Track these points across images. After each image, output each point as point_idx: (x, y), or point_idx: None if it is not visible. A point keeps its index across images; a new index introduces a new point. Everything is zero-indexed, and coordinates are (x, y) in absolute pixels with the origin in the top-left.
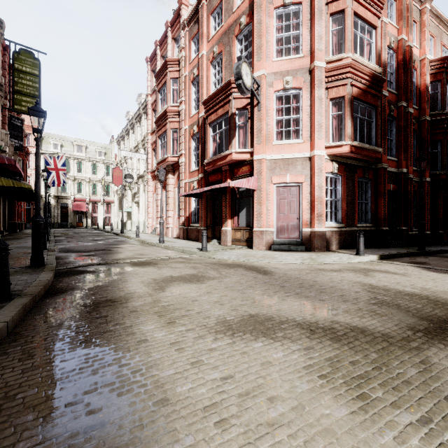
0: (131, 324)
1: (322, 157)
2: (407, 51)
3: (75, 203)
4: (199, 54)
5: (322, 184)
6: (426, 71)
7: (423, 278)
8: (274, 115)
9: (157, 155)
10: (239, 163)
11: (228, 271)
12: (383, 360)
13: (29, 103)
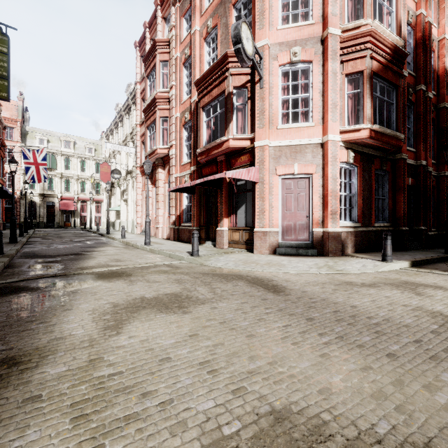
0: None
1: (337, 142)
2: (426, 28)
3: (62, 201)
4: (192, 31)
5: (337, 175)
6: (445, 53)
7: None
8: (278, 93)
9: (146, 148)
10: (237, 152)
11: (225, 287)
12: None
13: None
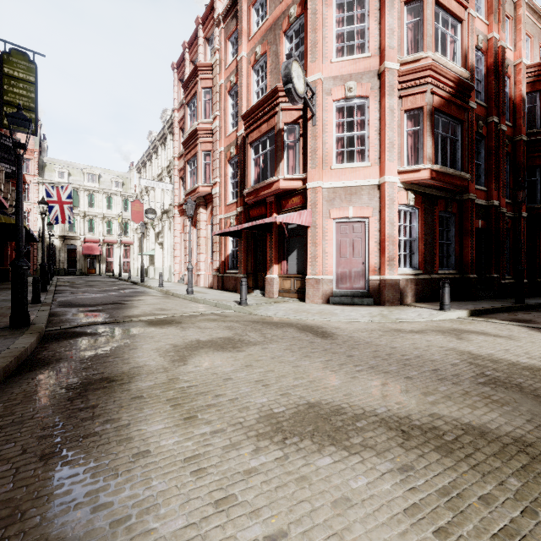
0: (130, 421)
1: (394, 184)
2: (498, 53)
3: (85, 245)
4: (238, 57)
5: (394, 219)
6: (522, 79)
7: (538, 343)
8: (332, 131)
9: (186, 185)
10: (288, 193)
11: (275, 332)
12: (532, 494)
13: None
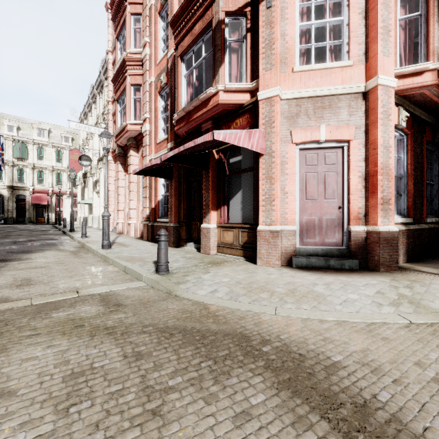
0: None
1: (390, 90)
2: None
3: (34, 195)
4: None
5: (390, 142)
6: None
7: None
8: (295, 17)
9: (116, 125)
10: (231, 113)
11: (207, 436)
12: None
13: None
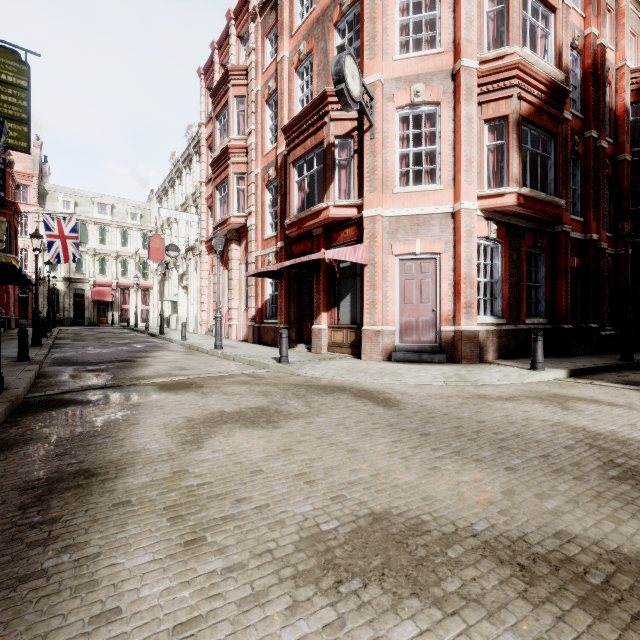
0: (101, 548)
1: (473, 212)
2: (598, 53)
3: (95, 289)
4: (278, 57)
5: (473, 255)
6: (626, 86)
7: None
8: (395, 145)
9: (215, 215)
10: (340, 223)
11: (323, 400)
12: None
13: (11, 131)
